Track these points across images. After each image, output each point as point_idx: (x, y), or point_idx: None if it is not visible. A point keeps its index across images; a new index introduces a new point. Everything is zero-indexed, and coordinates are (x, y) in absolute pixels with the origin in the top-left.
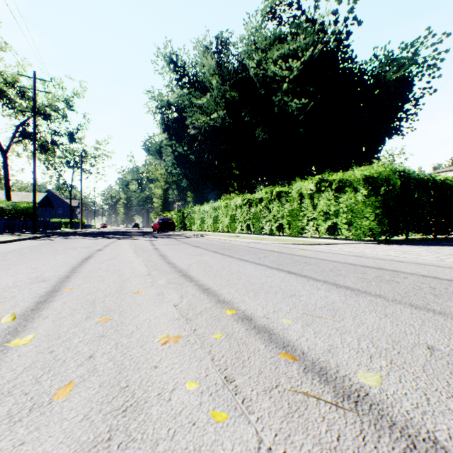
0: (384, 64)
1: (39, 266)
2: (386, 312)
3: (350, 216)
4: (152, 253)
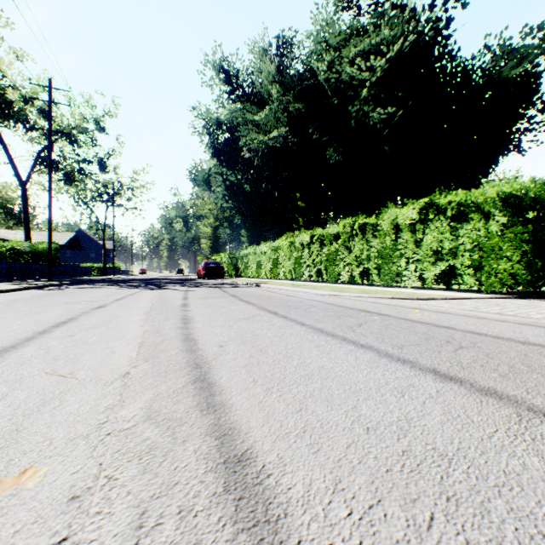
0: (500, 57)
1: None
2: None
3: (476, 257)
4: (172, 315)
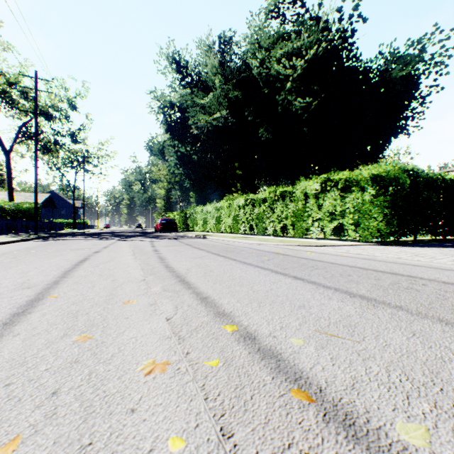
0: (390, 62)
1: (29, 270)
2: (413, 329)
3: (356, 217)
4: (151, 256)
